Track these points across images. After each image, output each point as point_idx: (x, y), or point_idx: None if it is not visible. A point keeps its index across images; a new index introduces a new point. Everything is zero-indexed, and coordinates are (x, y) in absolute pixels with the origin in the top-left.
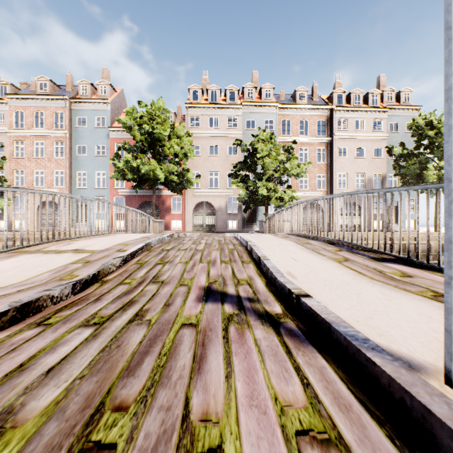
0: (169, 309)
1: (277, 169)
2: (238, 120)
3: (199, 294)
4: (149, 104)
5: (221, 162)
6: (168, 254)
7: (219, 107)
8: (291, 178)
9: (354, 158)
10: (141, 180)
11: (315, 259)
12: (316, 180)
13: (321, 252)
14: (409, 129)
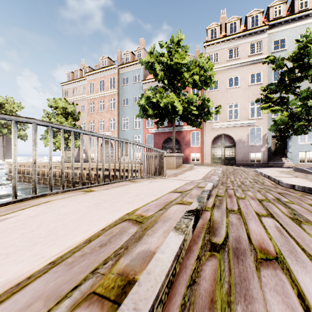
0: None
1: None
2: (263, 43)
3: None
4: (168, 41)
5: (242, 92)
6: None
7: (240, 35)
8: None
9: None
10: (162, 116)
11: None
12: None
13: None
14: None
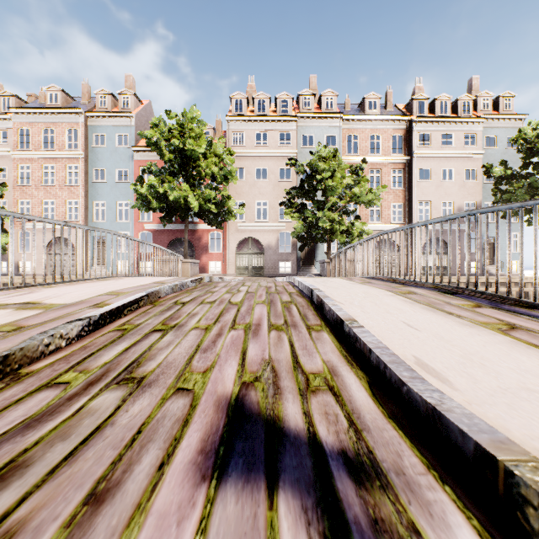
0: (85, 535)
1: (342, 196)
2: (292, 136)
3: (212, 428)
4: (180, 114)
5: (271, 188)
6: (180, 311)
7: (269, 119)
8: (359, 208)
9: (439, 183)
10: (171, 210)
11: (449, 325)
12: (391, 210)
13: (448, 309)
14: (514, 143)
